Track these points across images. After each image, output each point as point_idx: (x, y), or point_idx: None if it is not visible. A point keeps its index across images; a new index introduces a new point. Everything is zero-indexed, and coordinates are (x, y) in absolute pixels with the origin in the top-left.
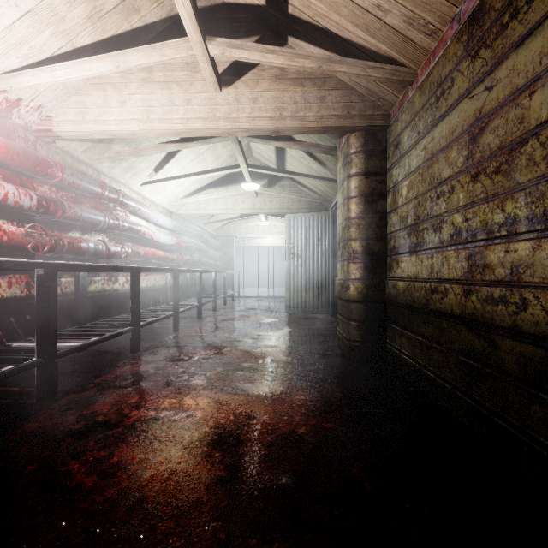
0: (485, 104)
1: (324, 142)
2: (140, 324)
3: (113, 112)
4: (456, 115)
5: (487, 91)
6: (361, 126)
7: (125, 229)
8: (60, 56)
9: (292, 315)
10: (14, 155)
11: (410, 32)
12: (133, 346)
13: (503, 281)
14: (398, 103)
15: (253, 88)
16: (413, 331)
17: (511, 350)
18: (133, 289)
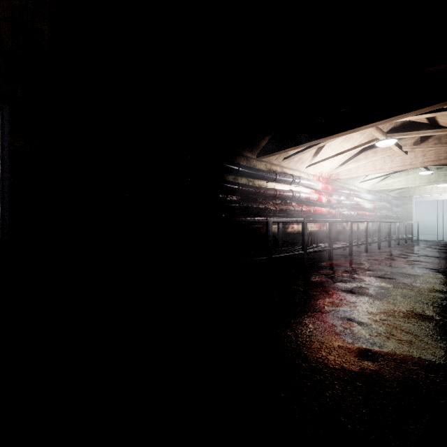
0: None
1: None
2: (368, 242)
3: (361, 169)
4: None
5: None
6: None
7: (355, 205)
8: (347, 159)
9: None
10: (333, 190)
11: None
12: (365, 249)
13: None
14: None
15: (423, 151)
16: None
17: None
18: (365, 229)
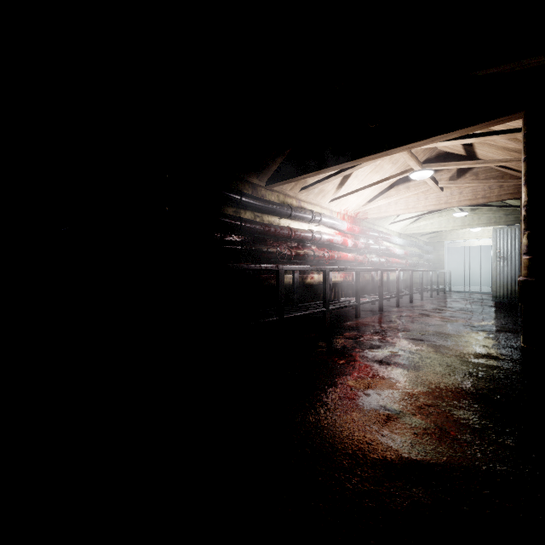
0: None
1: None
2: (399, 295)
3: (392, 207)
4: None
5: None
6: None
7: (384, 250)
8: (376, 195)
9: (497, 303)
10: (360, 231)
11: None
12: (397, 304)
13: None
14: None
15: (459, 187)
16: None
17: None
18: (397, 279)
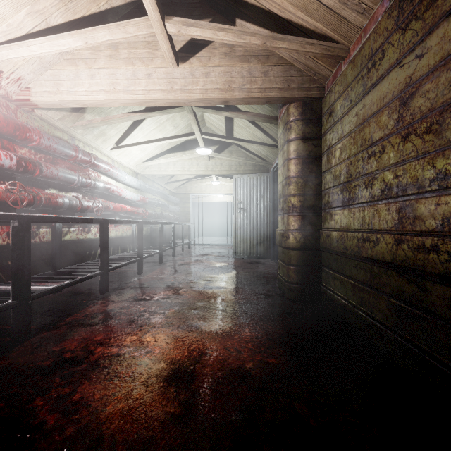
0: (415, 71)
1: (267, 113)
2: (108, 269)
3: (84, 84)
4: (387, 83)
5: (418, 59)
6: (299, 97)
7: (96, 187)
8: (36, 34)
9: (239, 260)
10: None
11: (344, 12)
12: (102, 287)
13: (433, 231)
14: (332, 76)
15: (205, 64)
16: (346, 275)
17: (442, 295)
18: (102, 238)
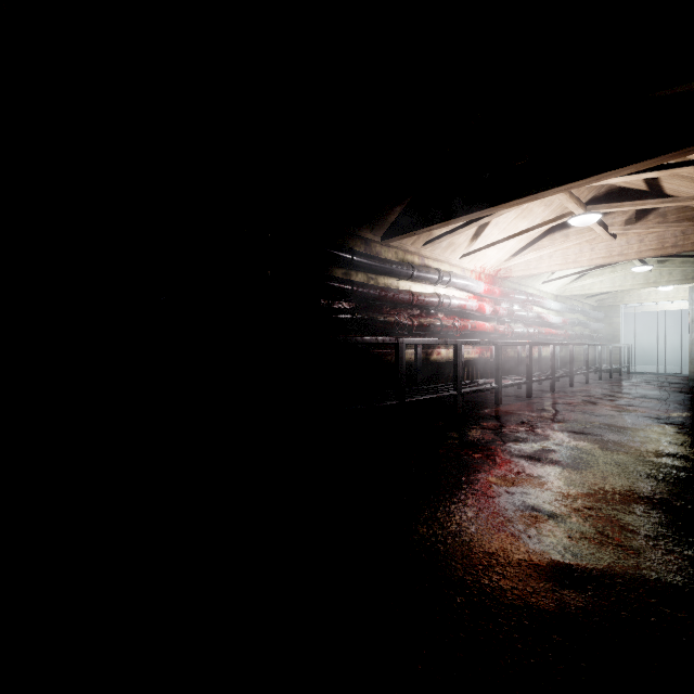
0: None
1: None
2: (555, 376)
3: (545, 262)
4: None
5: None
6: None
7: (535, 318)
8: (523, 246)
9: None
10: (502, 294)
11: None
12: (551, 388)
13: None
14: None
15: (639, 233)
16: None
17: None
18: (551, 355)
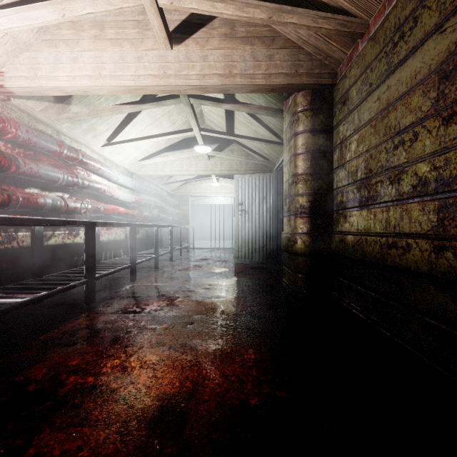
0: None
1: (271, 106)
2: (95, 277)
3: (65, 68)
4: (421, 55)
5: None
6: (309, 84)
7: (85, 187)
8: (6, 7)
9: (240, 265)
10: None
11: None
12: (87, 298)
13: None
14: (346, 59)
15: (203, 46)
16: (364, 286)
17: None
18: (87, 243)
